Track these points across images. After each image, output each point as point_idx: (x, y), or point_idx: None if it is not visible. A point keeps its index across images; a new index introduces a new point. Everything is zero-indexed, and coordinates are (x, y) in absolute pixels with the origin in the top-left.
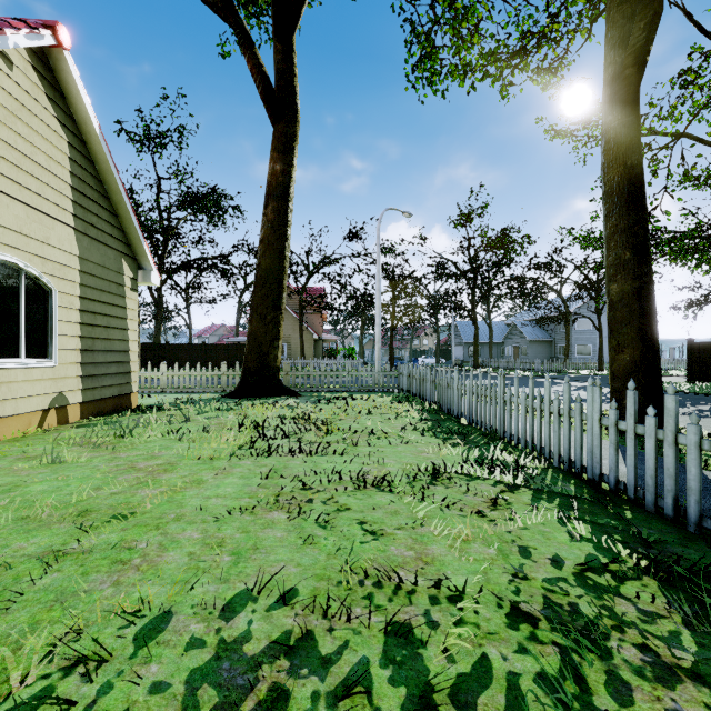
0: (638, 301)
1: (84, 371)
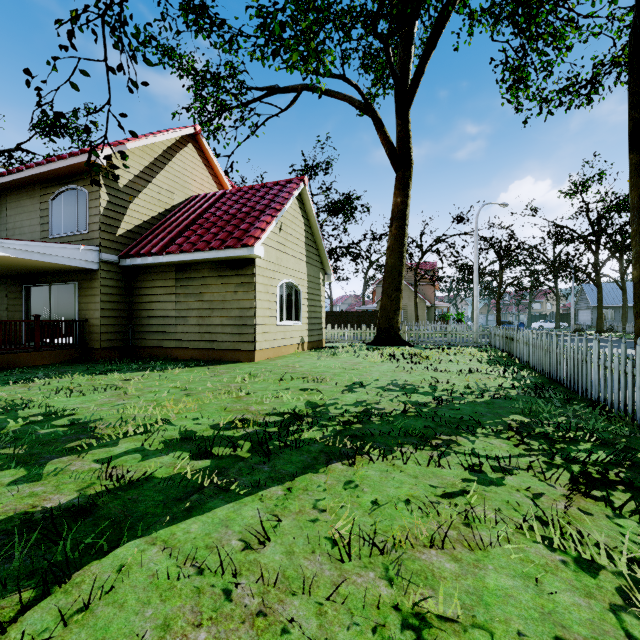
0: None
1: (308, 327)
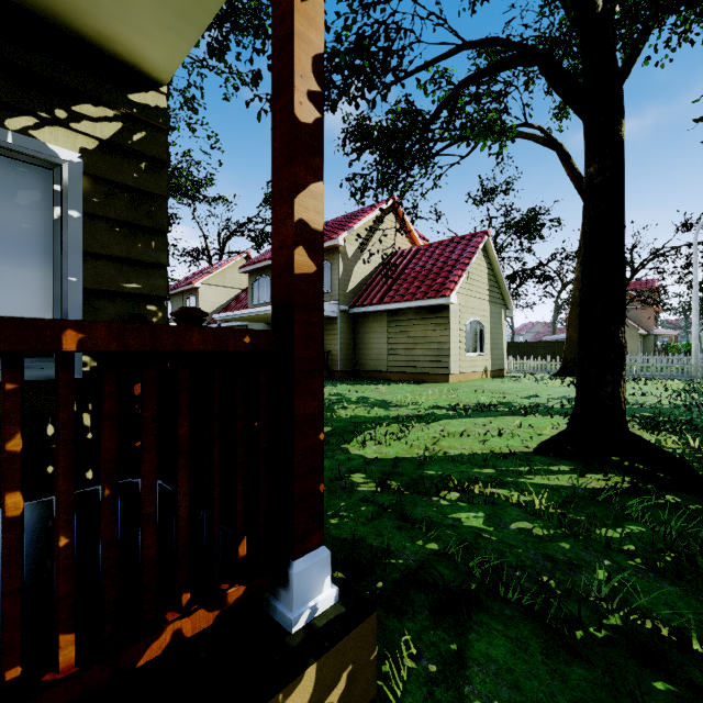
0: None
1: (491, 358)
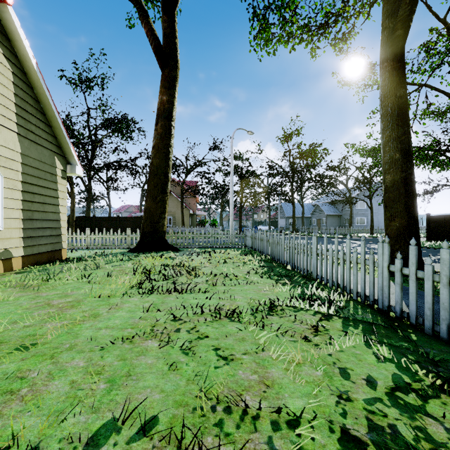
0: (404, 186)
1: (25, 234)
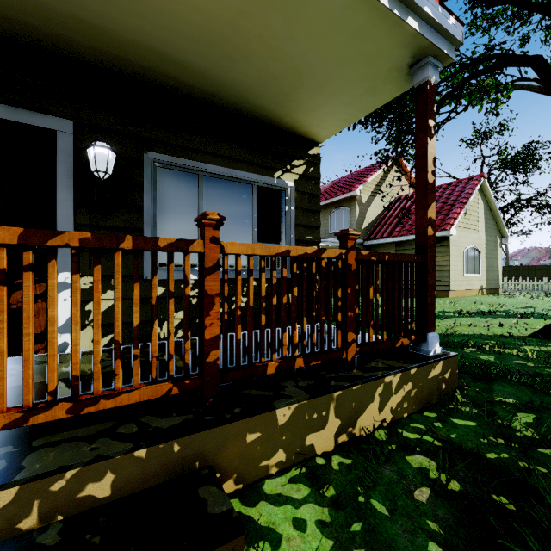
0: None
1: (486, 278)
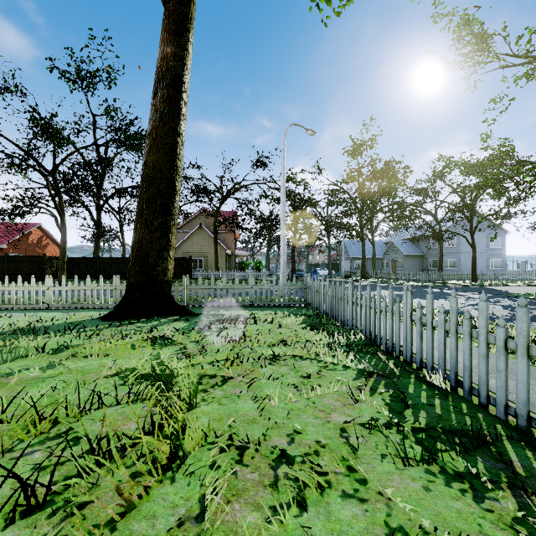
0: None
1: None
